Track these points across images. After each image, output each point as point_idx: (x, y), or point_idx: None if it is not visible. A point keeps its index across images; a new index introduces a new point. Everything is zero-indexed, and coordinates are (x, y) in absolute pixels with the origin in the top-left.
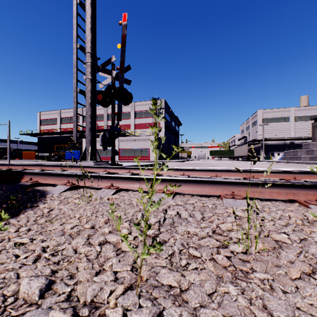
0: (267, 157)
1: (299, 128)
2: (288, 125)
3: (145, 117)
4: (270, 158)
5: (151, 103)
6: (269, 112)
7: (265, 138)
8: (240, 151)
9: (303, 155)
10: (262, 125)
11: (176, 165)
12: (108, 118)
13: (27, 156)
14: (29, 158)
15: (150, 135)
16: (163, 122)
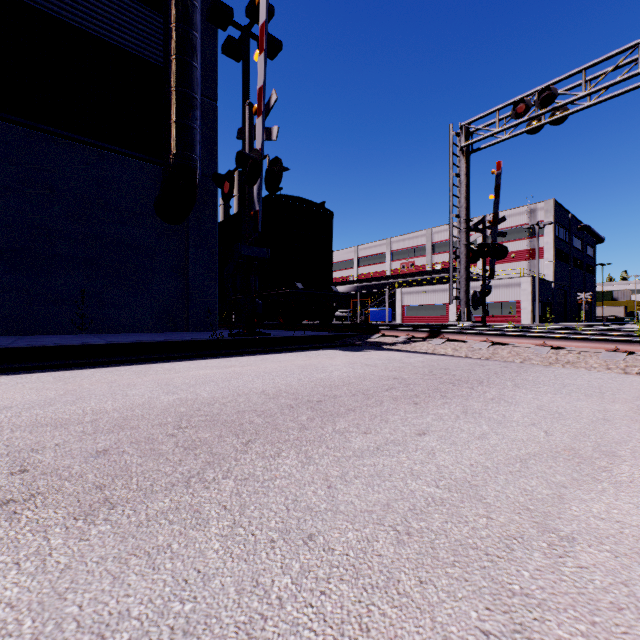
0: None
1: None
2: None
3: (508, 241)
4: None
5: (522, 212)
6: None
7: None
8: None
9: None
10: None
11: None
12: (434, 250)
13: None
14: None
15: (520, 276)
16: (550, 246)
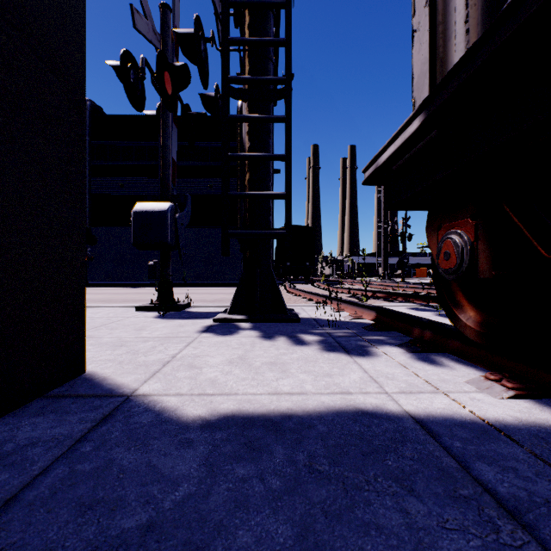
0: None
1: None
2: None
3: None
4: None
5: None
6: None
7: None
8: None
9: None
10: None
11: None
12: None
13: (419, 273)
14: (421, 276)
15: None
16: None
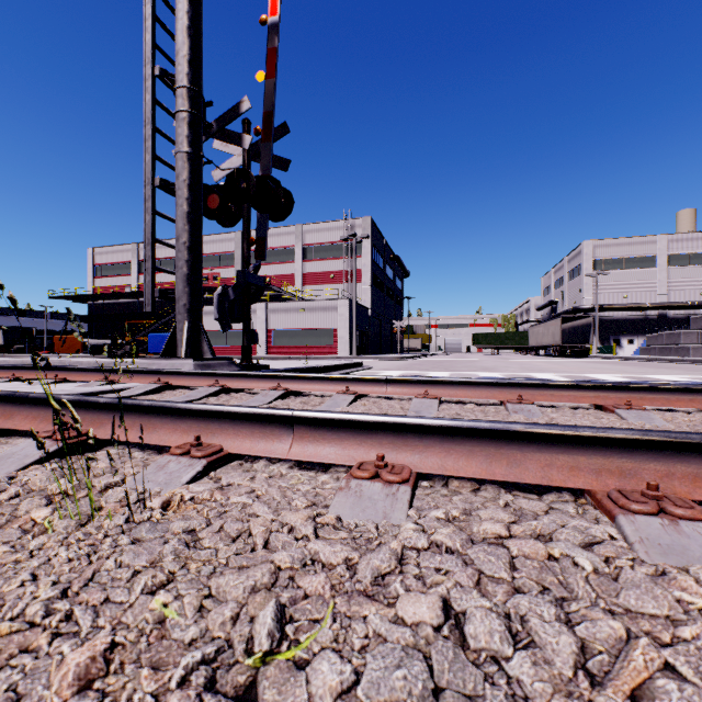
0: (605, 348)
1: (680, 281)
2: (652, 275)
3: (328, 258)
4: (611, 350)
5: (341, 227)
6: (610, 245)
7: (601, 306)
8: (544, 334)
9: (693, 343)
10: (593, 275)
11: (397, 367)
12: None
13: (65, 346)
14: (69, 351)
15: (338, 298)
16: (368, 269)
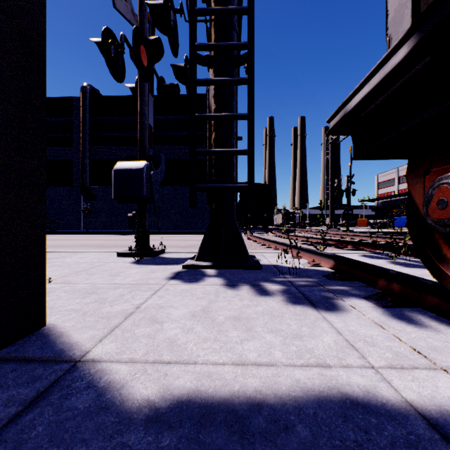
0: None
1: None
2: None
3: None
4: None
5: None
6: None
7: None
8: None
9: None
10: None
11: None
12: None
13: (361, 223)
14: (362, 226)
15: None
16: None
